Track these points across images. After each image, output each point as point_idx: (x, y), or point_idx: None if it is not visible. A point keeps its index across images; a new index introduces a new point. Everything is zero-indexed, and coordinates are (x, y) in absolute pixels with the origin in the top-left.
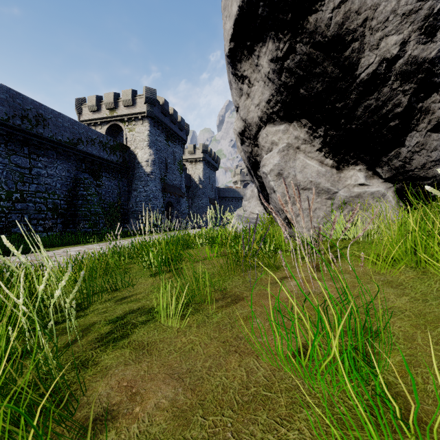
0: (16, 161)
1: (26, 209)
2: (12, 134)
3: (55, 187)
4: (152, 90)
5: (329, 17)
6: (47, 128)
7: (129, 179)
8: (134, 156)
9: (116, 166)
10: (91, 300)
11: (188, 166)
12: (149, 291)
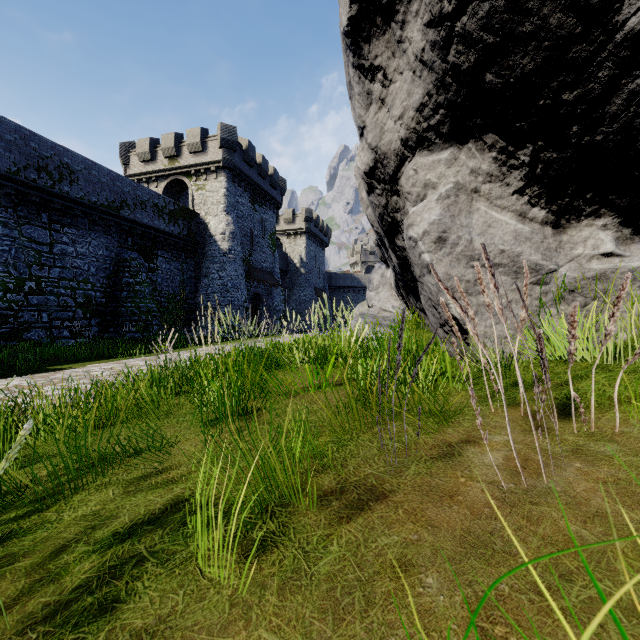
0: (29, 234)
1: (45, 304)
2: (23, 194)
3: (88, 272)
4: (230, 128)
5: None
6: (76, 185)
7: (197, 261)
8: (204, 226)
9: (178, 241)
10: (84, 479)
11: (283, 241)
12: (196, 461)
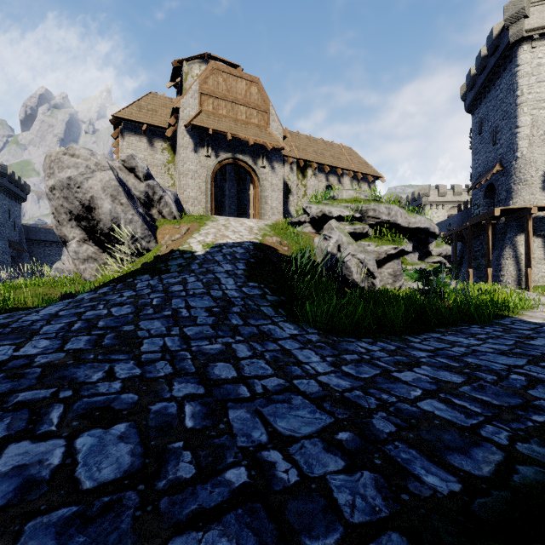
0: None
1: None
2: None
3: None
4: None
5: (87, 210)
6: None
7: None
8: None
9: None
10: None
11: None
12: None
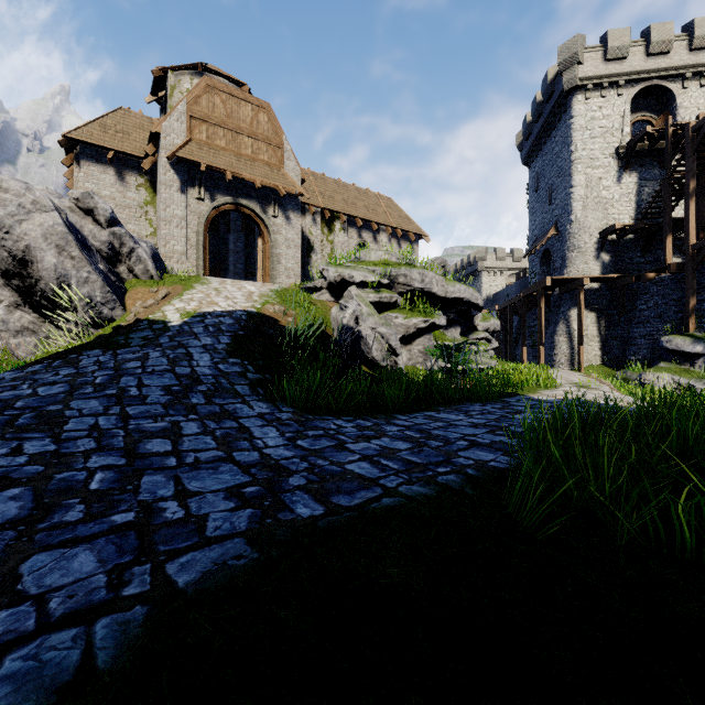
0: None
1: None
2: None
3: None
4: None
5: (20, 265)
6: None
7: None
8: None
9: None
10: None
11: None
12: None
